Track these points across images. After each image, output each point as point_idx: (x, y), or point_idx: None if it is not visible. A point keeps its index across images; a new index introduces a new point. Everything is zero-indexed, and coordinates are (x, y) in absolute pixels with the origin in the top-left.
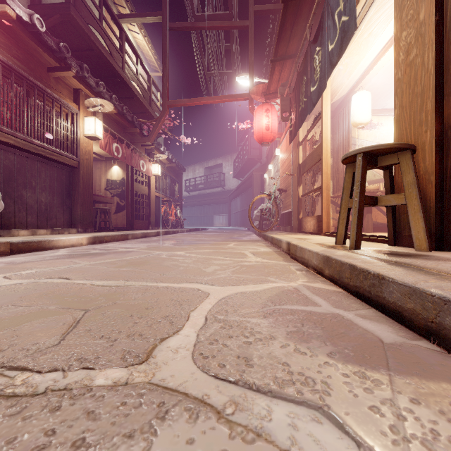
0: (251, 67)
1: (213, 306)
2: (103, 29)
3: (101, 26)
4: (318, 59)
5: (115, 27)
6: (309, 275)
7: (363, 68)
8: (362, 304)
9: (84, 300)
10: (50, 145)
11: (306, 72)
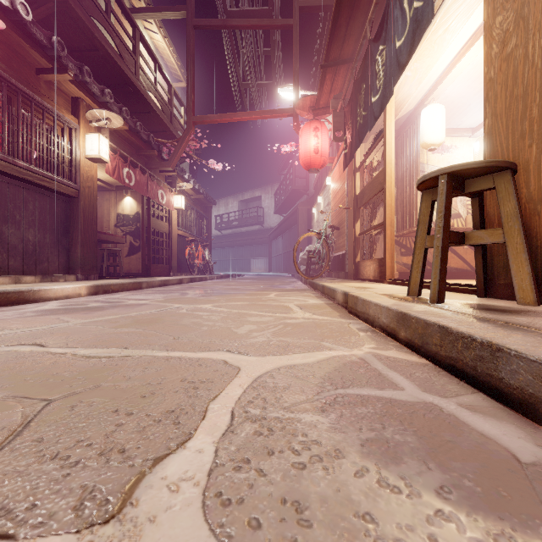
0: (296, 76)
1: (245, 392)
2: (110, 24)
3: (109, 20)
4: (381, 61)
5: (127, 24)
6: (377, 338)
7: (435, 76)
8: (463, 386)
9: (53, 382)
10: (40, 168)
11: (366, 79)
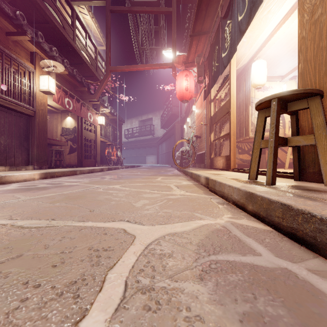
0: (174, 43)
1: (138, 259)
2: (56, 6)
3: (55, 4)
4: (228, 30)
5: (68, 8)
6: (232, 210)
7: (261, 42)
8: (304, 250)
9: None
10: (8, 96)
11: (218, 43)
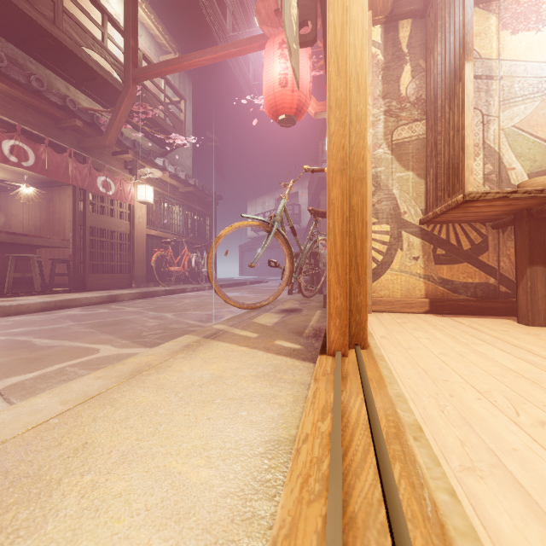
0: None
1: None
2: None
3: None
4: None
5: None
6: None
7: None
8: None
9: None
10: None
11: None
